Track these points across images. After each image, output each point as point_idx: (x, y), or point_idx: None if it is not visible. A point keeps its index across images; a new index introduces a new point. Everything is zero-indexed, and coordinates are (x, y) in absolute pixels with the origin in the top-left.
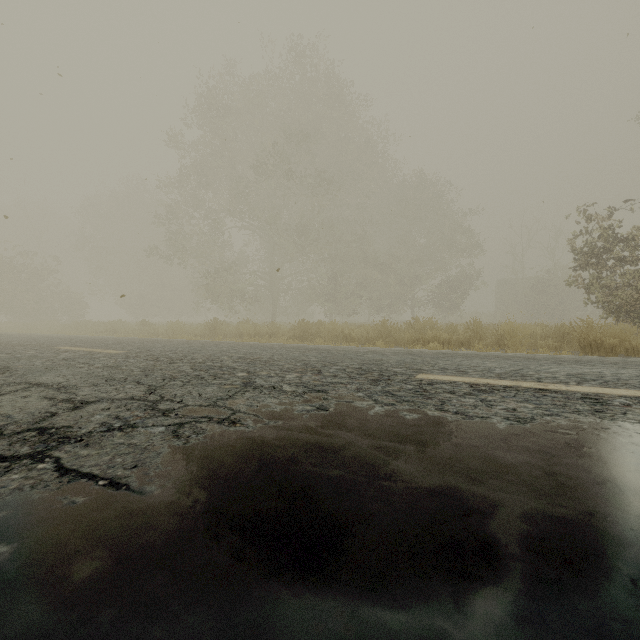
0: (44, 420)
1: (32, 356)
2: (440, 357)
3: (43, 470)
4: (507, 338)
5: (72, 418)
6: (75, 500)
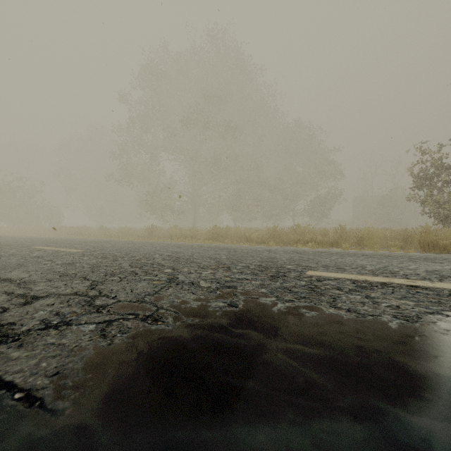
0: None
1: (12, 254)
2: (320, 255)
3: None
4: (366, 239)
5: (19, 314)
6: None
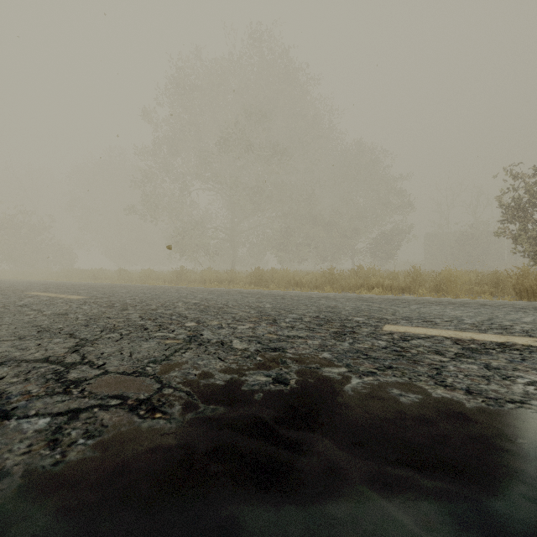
0: None
1: None
2: (395, 303)
3: None
4: (447, 284)
5: None
6: None
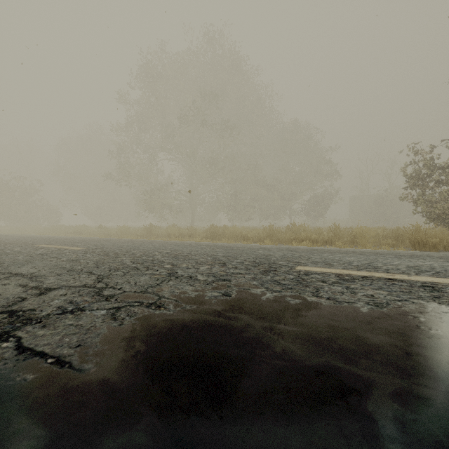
0: (15, 304)
1: (17, 252)
2: (312, 252)
3: (6, 348)
4: (359, 238)
5: (37, 302)
6: (26, 377)
